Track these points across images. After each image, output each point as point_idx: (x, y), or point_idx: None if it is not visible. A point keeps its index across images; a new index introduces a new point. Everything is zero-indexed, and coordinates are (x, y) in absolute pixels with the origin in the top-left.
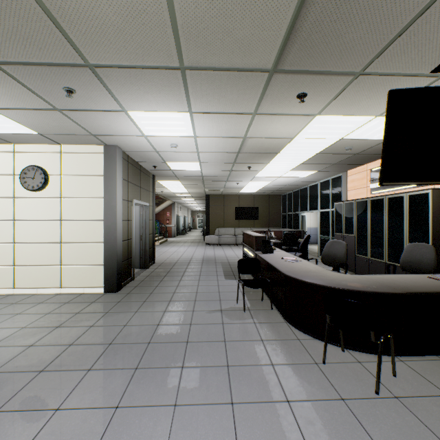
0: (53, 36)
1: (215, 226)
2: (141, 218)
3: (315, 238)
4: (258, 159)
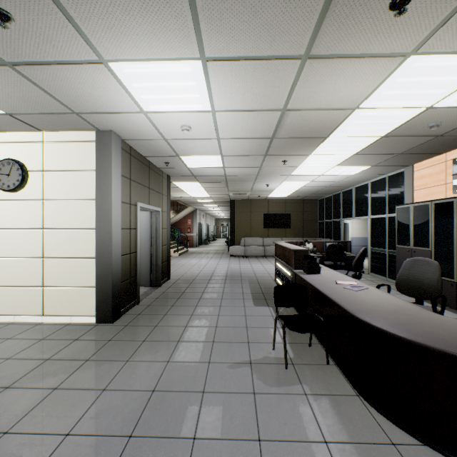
0: None
1: (241, 235)
2: (151, 227)
3: (358, 249)
4: (297, 148)
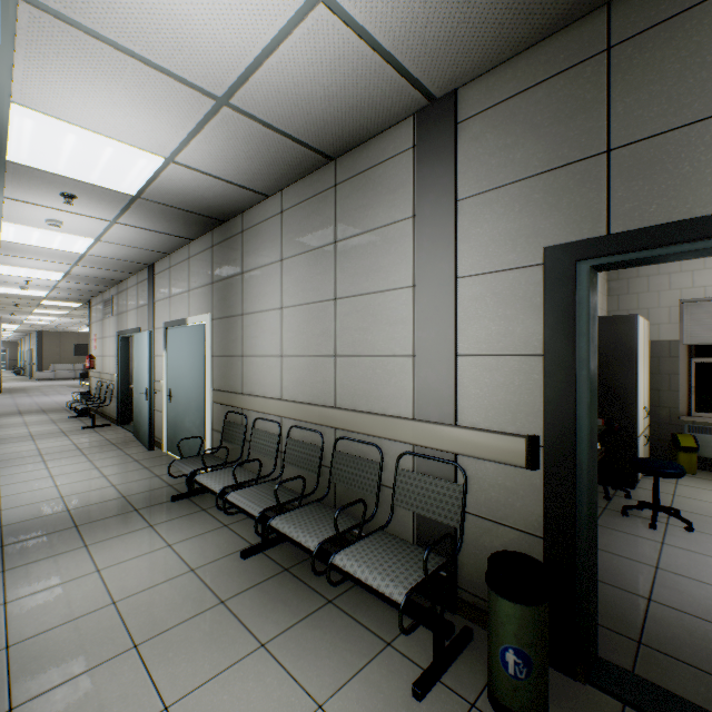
0: (28, 313)
1: (50, 362)
2: None
3: None
4: None
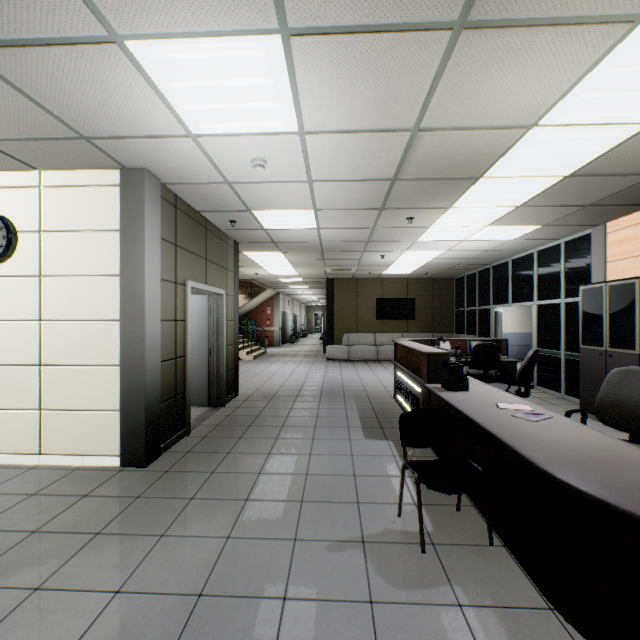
0: None
1: (342, 330)
2: (210, 317)
3: (513, 351)
4: (431, 196)
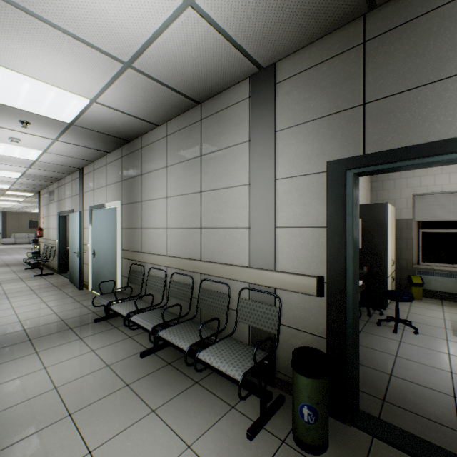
0: None
1: (12, 232)
2: None
3: None
4: None
